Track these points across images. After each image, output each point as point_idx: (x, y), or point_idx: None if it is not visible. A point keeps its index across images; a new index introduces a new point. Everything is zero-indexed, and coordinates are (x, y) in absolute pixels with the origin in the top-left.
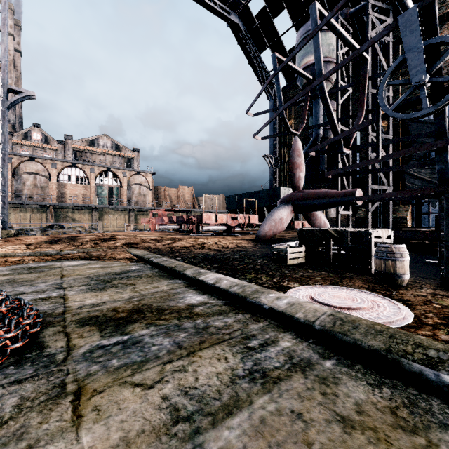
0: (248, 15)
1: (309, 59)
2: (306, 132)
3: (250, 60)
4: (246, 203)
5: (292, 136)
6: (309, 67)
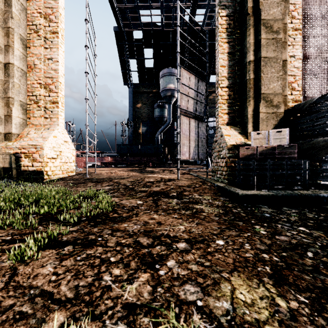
0: (130, 35)
1: (171, 86)
2: (149, 114)
3: (120, 57)
4: (136, 150)
5: (141, 113)
6: (171, 89)
